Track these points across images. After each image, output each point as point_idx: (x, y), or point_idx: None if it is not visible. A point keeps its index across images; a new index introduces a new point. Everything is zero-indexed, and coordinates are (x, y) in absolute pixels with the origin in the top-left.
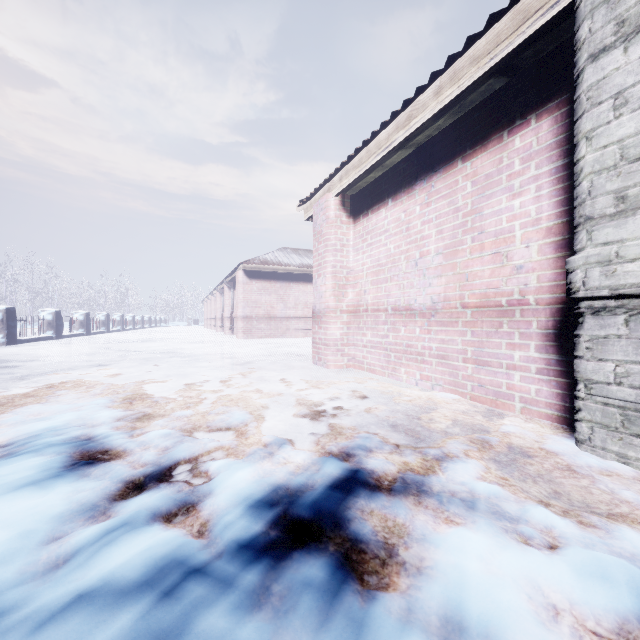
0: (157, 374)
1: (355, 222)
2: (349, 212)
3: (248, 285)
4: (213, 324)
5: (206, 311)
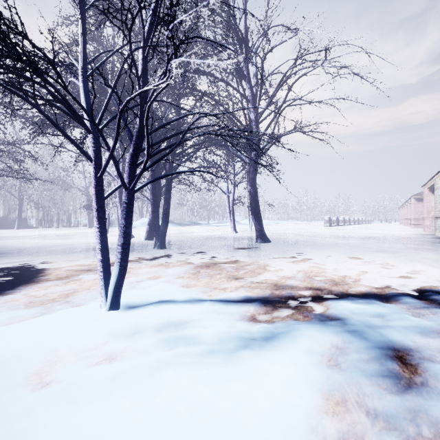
0: (377, 231)
1: (434, 195)
2: (432, 192)
3: (416, 204)
4: (403, 222)
5: (400, 215)
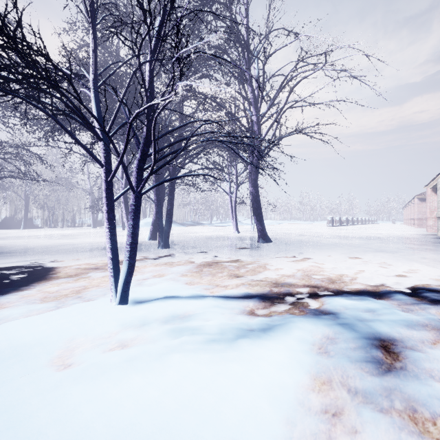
0: (379, 231)
1: (436, 195)
2: (435, 192)
3: (420, 204)
4: (407, 222)
5: (404, 215)
